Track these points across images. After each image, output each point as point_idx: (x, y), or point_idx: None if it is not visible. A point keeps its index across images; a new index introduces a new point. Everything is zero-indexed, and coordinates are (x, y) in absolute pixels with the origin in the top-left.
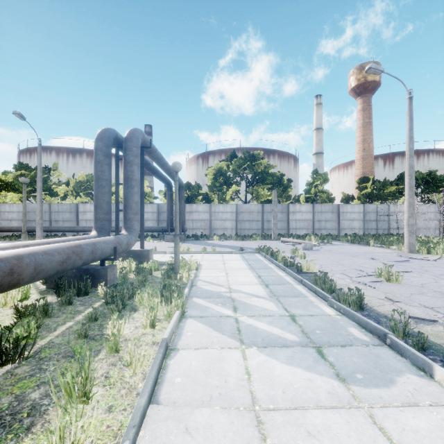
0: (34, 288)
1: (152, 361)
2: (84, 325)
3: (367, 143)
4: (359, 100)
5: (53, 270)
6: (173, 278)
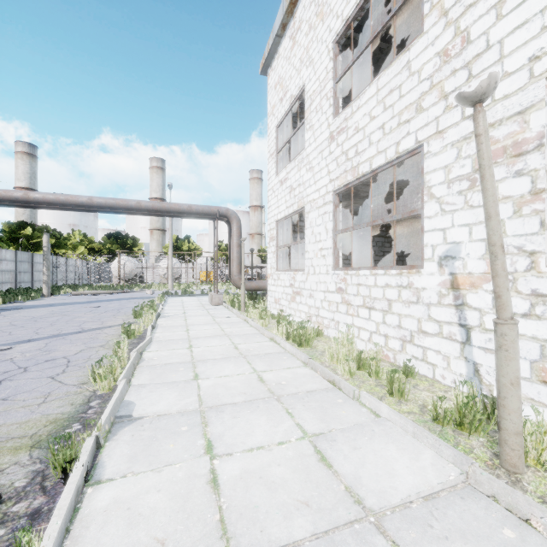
0: None
1: None
2: None
3: None
4: None
5: None
6: None
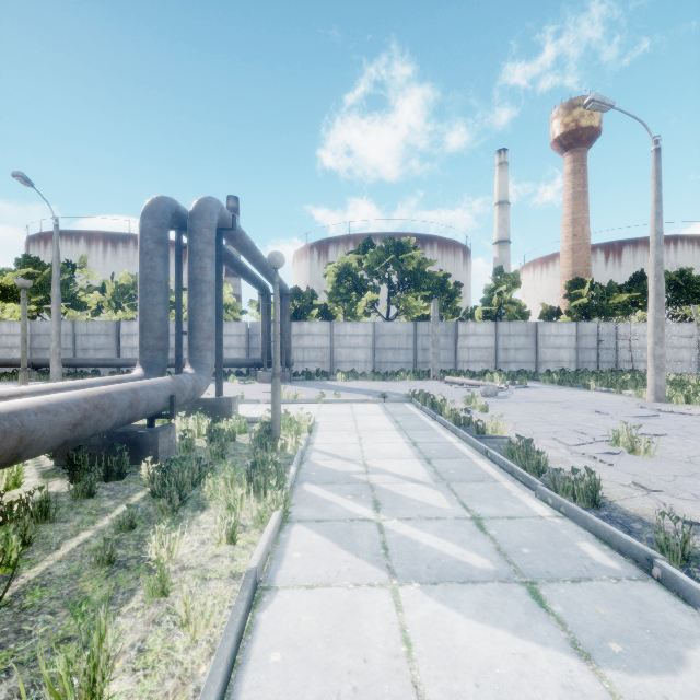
0: (33, 466)
1: (228, 619)
2: (108, 540)
3: (579, 225)
4: (567, 158)
5: (57, 439)
6: (270, 449)
